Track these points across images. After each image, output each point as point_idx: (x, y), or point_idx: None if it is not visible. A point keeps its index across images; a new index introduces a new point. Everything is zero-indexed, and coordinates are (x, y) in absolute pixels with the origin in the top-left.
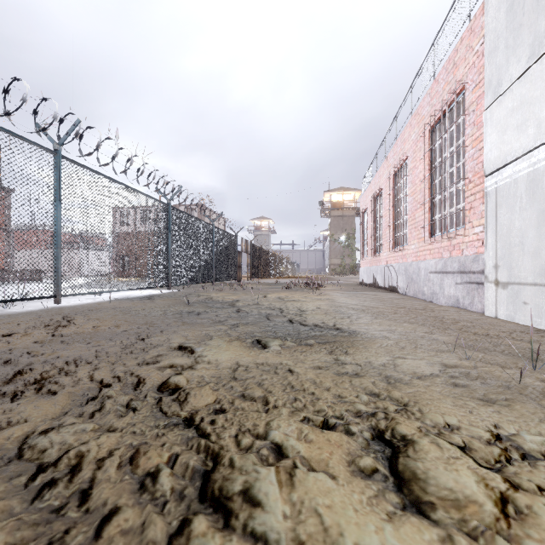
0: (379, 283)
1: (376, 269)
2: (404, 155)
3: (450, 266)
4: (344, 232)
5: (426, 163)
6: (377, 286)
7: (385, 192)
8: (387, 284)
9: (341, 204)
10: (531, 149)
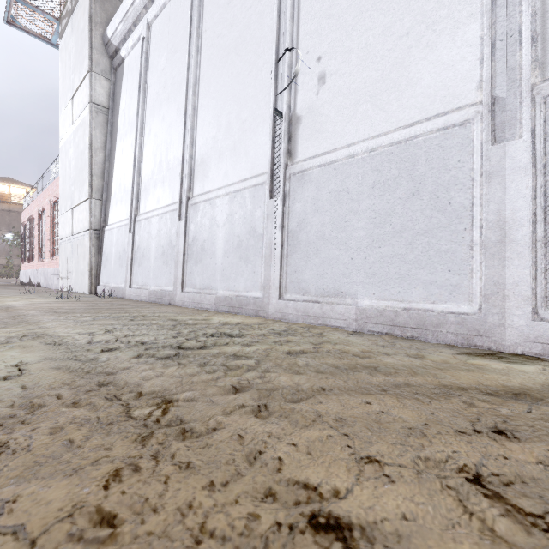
0: (33, 282)
1: (31, 272)
2: (44, 206)
3: (56, 272)
4: (12, 230)
5: (51, 219)
6: (32, 284)
7: (36, 221)
8: (36, 282)
9: (8, 197)
10: (65, 237)
